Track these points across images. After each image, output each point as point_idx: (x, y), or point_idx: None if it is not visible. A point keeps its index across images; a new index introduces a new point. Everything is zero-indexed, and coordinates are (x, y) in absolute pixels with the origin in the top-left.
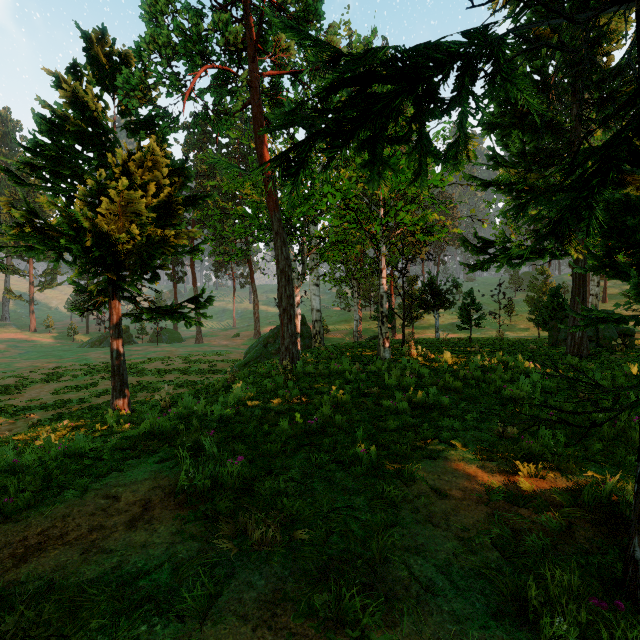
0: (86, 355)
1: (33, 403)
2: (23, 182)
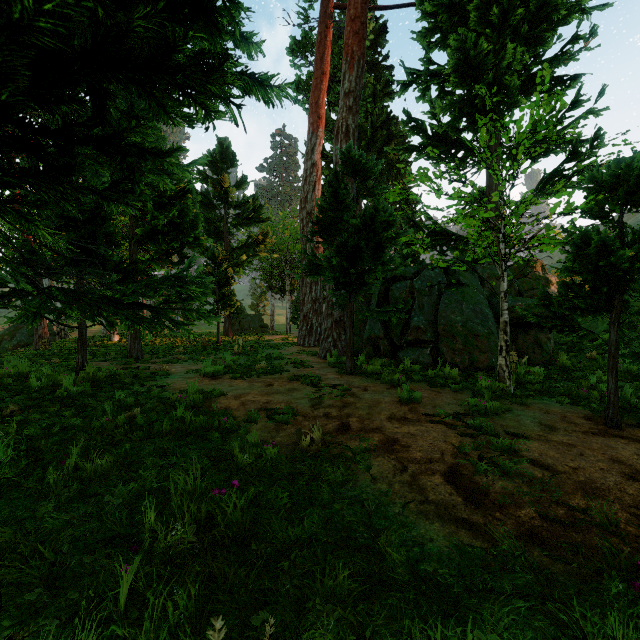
0: None
1: None
2: None
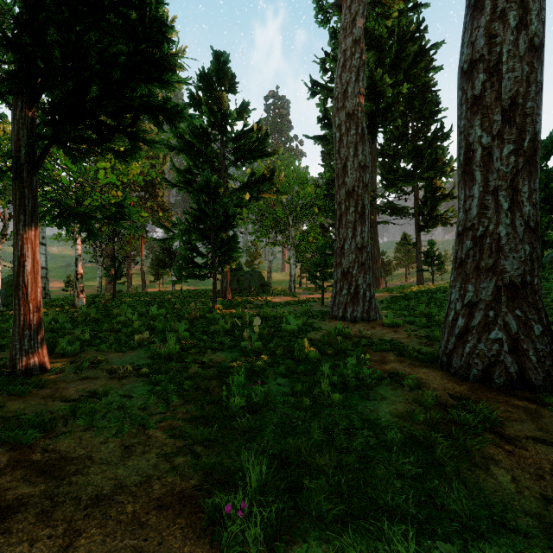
0: None
1: None
2: None
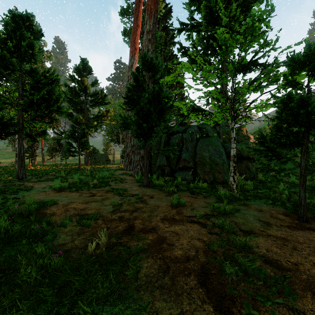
0: None
1: None
2: None
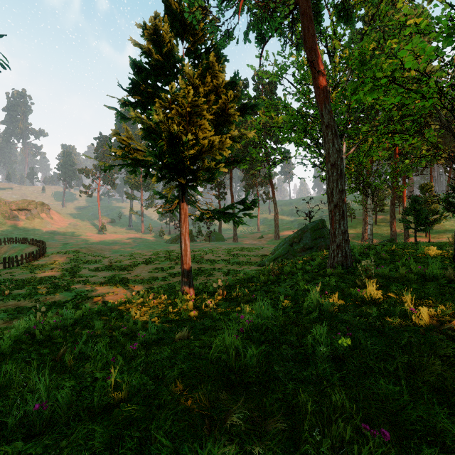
0: (168, 248)
1: (137, 278)
2: (125, 117)
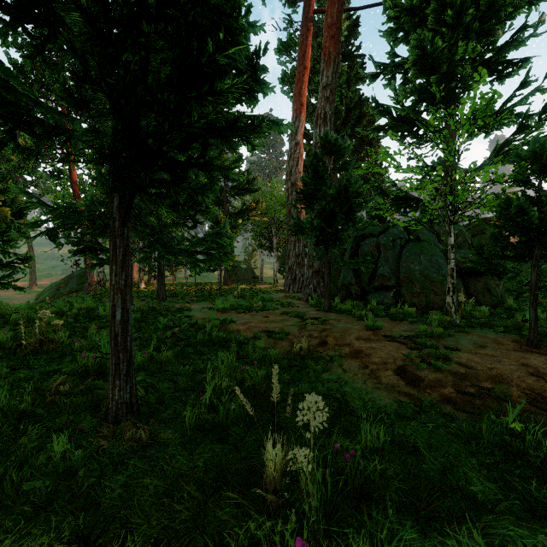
0: None
1: None
2: None
